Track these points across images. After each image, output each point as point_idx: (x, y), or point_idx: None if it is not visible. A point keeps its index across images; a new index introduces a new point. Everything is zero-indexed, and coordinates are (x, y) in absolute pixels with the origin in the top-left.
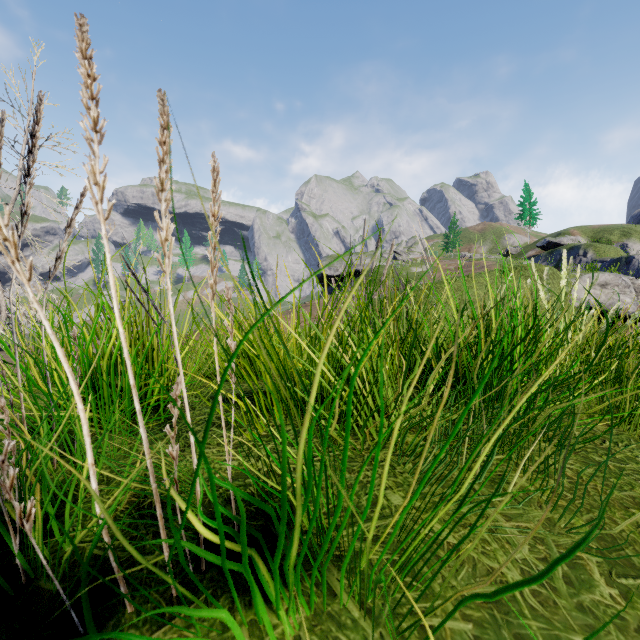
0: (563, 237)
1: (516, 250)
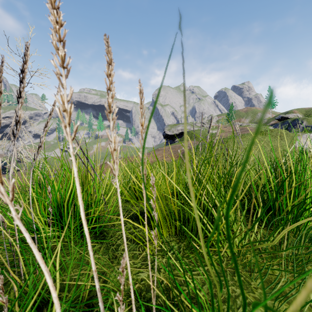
0: (289, 114)
1: (264, 121)
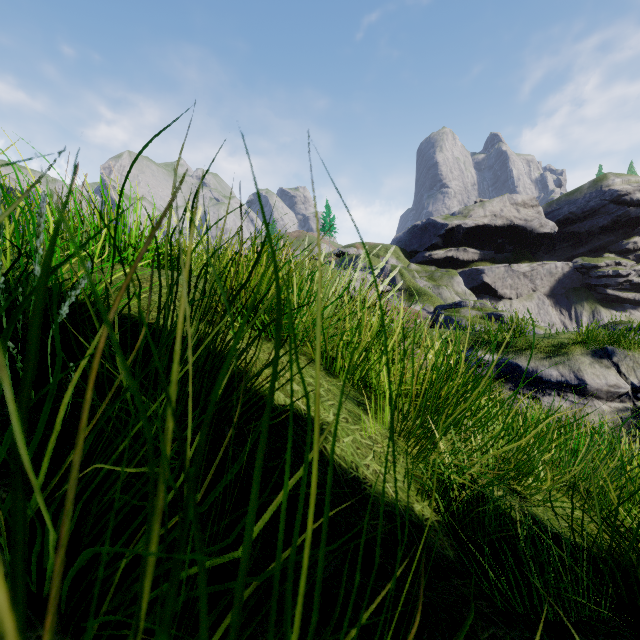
0: (350, 248)
1: None
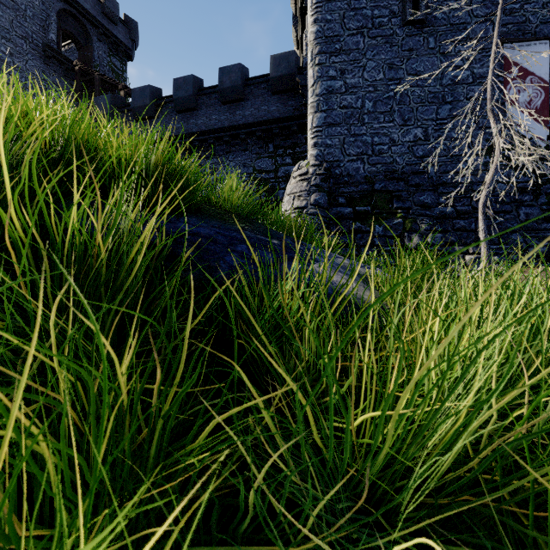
0: None
1: None
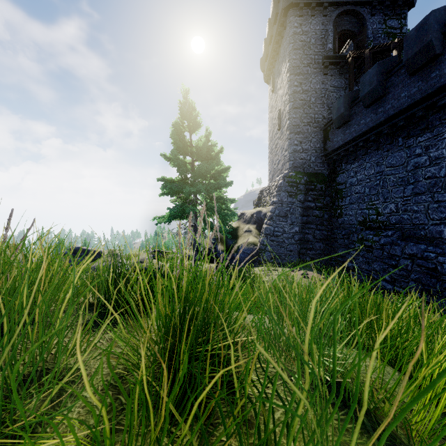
0: None
1: None
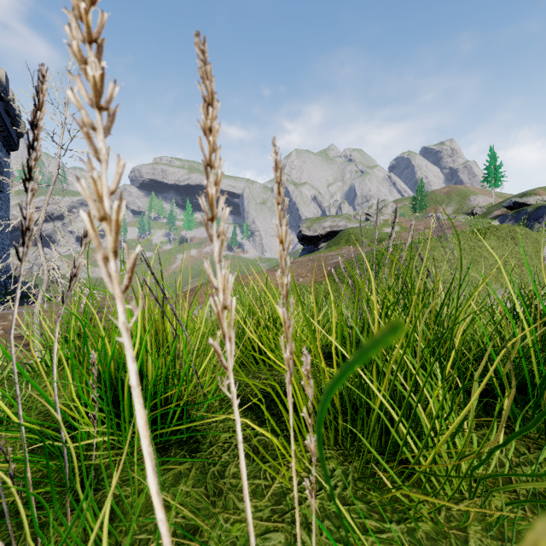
0: (529, 197)
1: (482, 210)
